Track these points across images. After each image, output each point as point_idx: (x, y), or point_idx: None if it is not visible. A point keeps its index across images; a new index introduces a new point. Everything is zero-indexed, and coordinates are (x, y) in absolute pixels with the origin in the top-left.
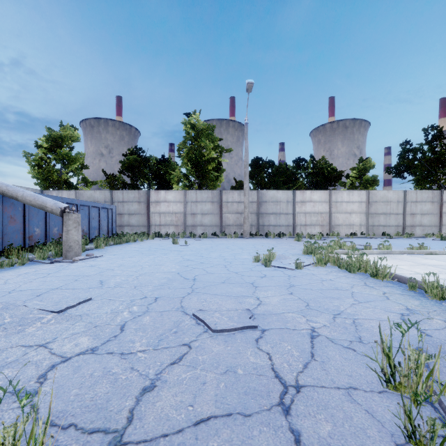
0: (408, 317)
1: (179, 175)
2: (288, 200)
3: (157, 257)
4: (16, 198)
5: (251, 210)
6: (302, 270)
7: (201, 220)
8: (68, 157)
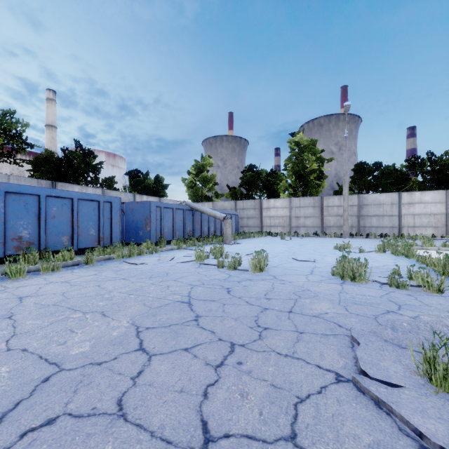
0: (388, 265)
1: (285, 185)
2: (392, 202)
3: (273, 245)
4: (203, 212)
5: (352, 212)
6: (363, 253)
7: (304, 222)
8: (206, 179)
